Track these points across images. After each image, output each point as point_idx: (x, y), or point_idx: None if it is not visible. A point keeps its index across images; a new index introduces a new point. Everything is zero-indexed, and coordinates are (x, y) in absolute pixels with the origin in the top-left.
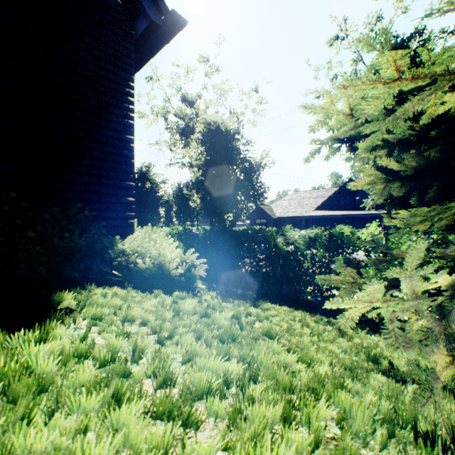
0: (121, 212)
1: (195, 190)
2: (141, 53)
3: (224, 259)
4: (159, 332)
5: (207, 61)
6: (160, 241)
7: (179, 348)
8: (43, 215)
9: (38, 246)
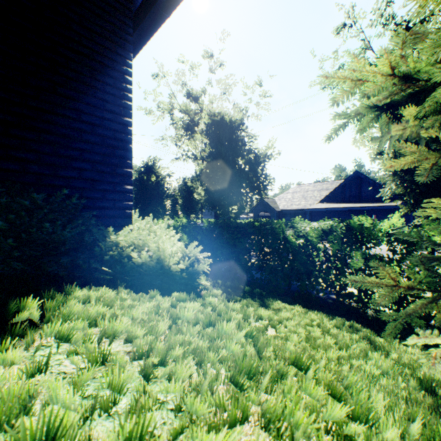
0: (117, 201)
1: (199, 182)
2: (141, 30)
3: (229, 253)
4: (145, 359)
5: (212, 56)
6: (160, 233)
7: (172, 385)
8: (21, 202)
9: (10, 238)
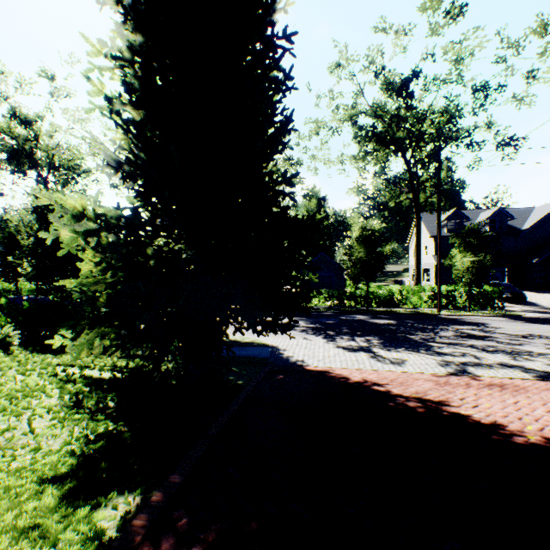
0: None
1: (25, 258)
2: None
3: (50, 328)
4: None
5: (54, 79)
6: None
7: None
8: None
9: None
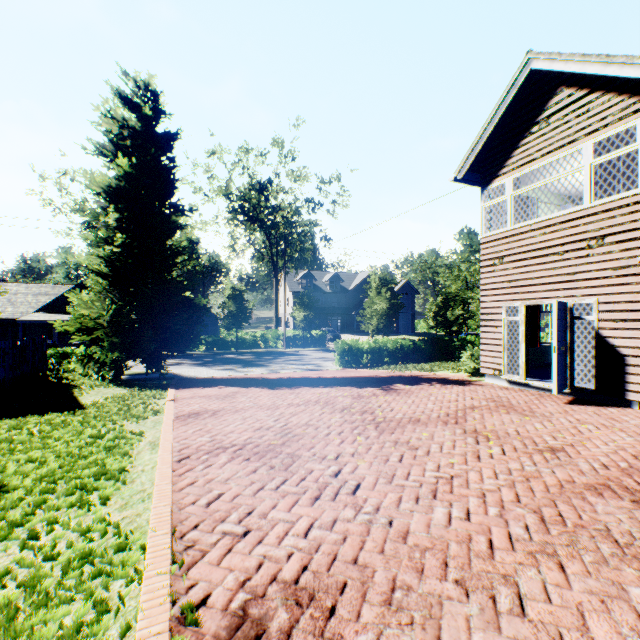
0: None
1: None
2: None
3: None
4: None
5: None
6: None
7: None
8: None
9: None
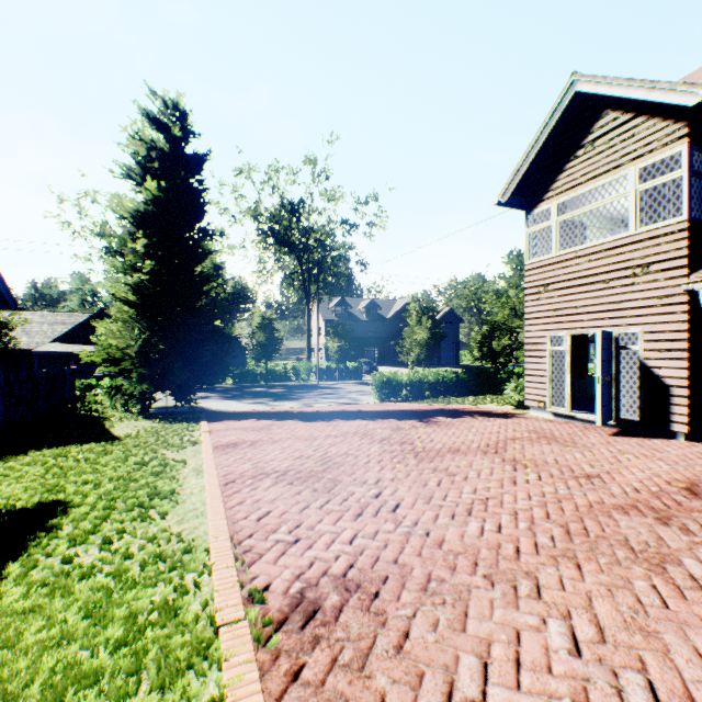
0: None
1: None
2: None
3: None
4: None
5: None
6: None
7: None
8: None
9: None
